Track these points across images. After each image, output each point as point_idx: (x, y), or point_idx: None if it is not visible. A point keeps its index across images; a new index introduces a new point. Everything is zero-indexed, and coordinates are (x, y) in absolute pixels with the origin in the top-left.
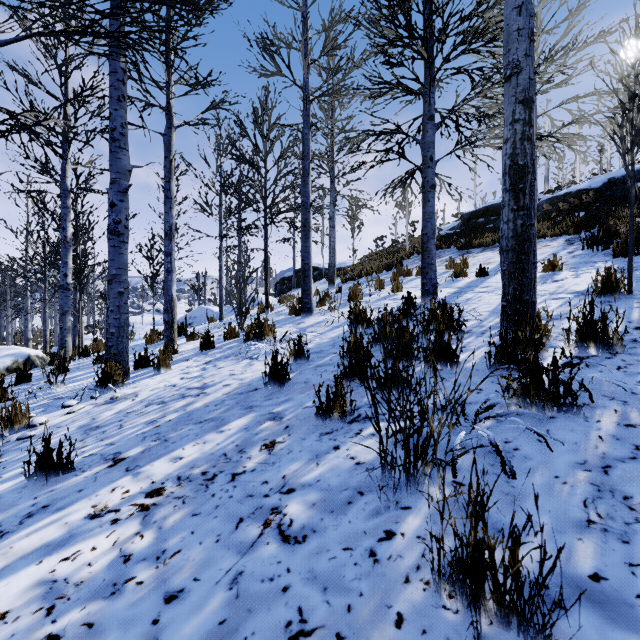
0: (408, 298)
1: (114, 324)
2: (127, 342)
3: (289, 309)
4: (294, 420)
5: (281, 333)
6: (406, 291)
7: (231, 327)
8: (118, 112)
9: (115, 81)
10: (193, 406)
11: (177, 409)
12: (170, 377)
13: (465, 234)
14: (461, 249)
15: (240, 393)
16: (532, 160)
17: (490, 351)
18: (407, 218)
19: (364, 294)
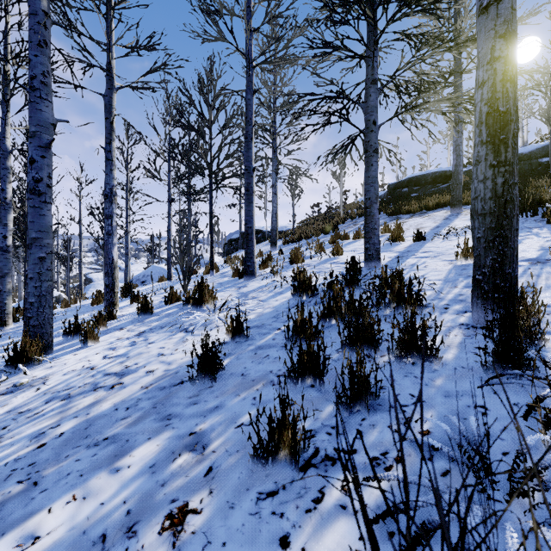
0: (352, 263)
1: (33, 293)
2: (50, 312)
3: (233, 271)
4: (221, 454)
5: (222, 298)
6: (346, 254)
7: (172, 291)
8: (38, 58)
9: (35, 24)
10: (99, 407)
11: (79, 411)
12: (93, 354)
13: (392, 202)
14: (391, 215)
15: (162, 388)
16: (515, 106)
17: (485, 346)
18: (341, 187)
19: (305, 257)
